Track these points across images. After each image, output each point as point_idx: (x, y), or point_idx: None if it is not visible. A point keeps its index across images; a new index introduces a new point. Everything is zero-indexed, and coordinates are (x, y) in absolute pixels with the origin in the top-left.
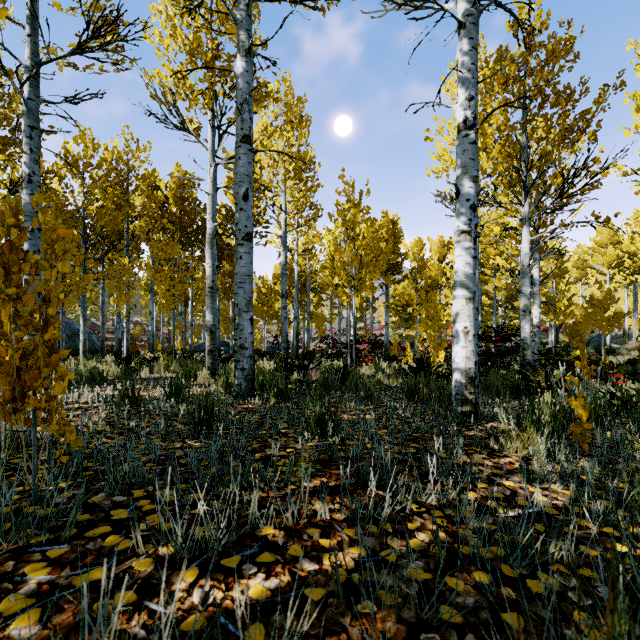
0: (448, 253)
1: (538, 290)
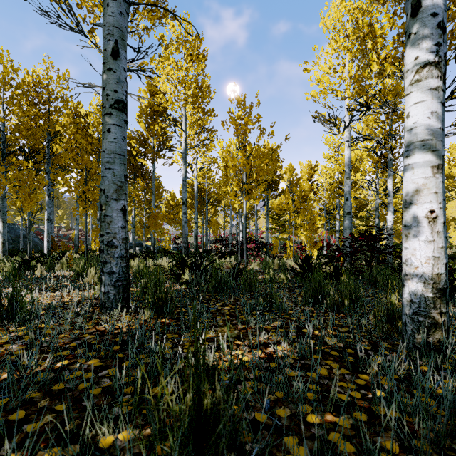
0: (314, 174)
1: (392, 200)
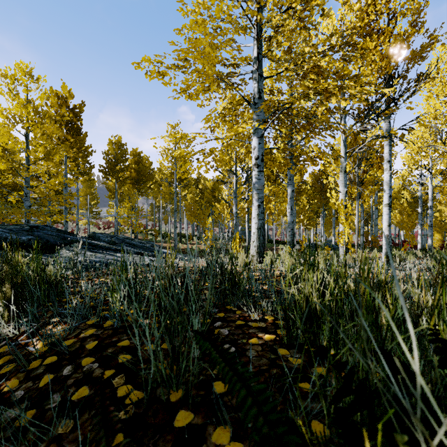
0: None
1: None
